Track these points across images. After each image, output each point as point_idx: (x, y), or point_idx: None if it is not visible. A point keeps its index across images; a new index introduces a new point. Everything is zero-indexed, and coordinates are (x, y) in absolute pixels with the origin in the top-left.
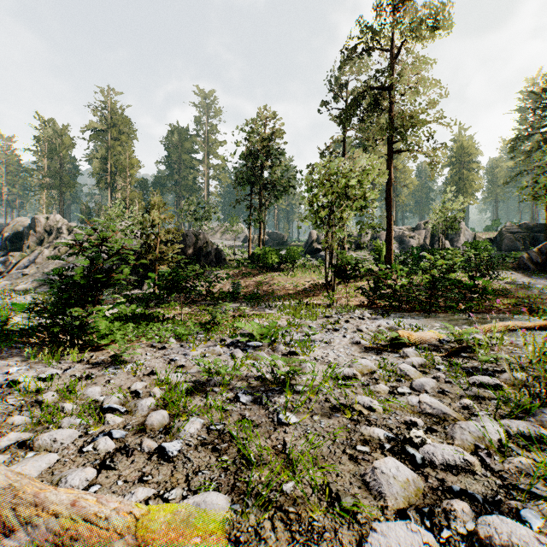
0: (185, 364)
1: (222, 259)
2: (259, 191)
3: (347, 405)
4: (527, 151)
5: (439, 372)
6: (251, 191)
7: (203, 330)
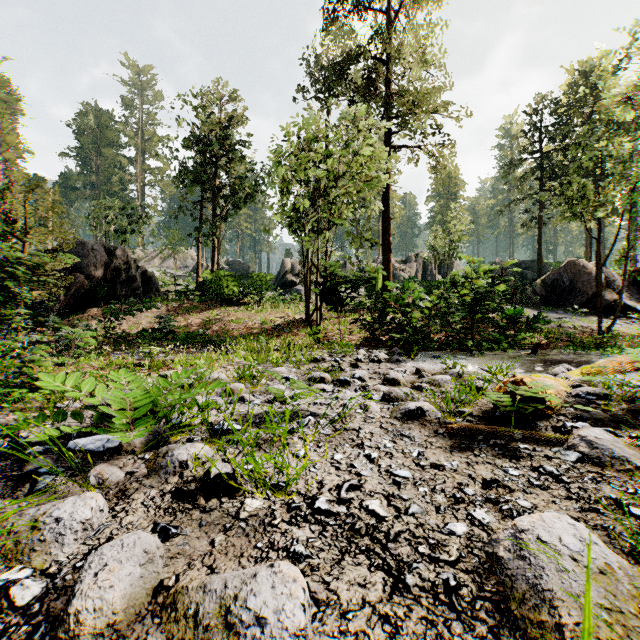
0: None
1: (154, 288)
2: (212, 197)
3: None
4: (521, 177)
5: None
6: (201, 196)
7: None
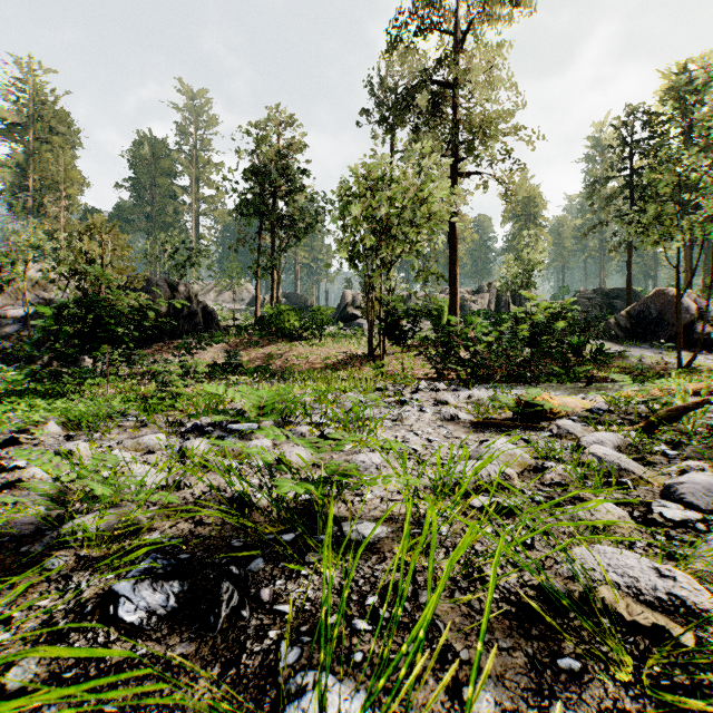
0: (30, 478)
1: (215, 323)
2: (271, 228)
3: (574, 598)
4: (608, 197)
5: (672, 459)
6: (260, 227)
7: (146, 411)
